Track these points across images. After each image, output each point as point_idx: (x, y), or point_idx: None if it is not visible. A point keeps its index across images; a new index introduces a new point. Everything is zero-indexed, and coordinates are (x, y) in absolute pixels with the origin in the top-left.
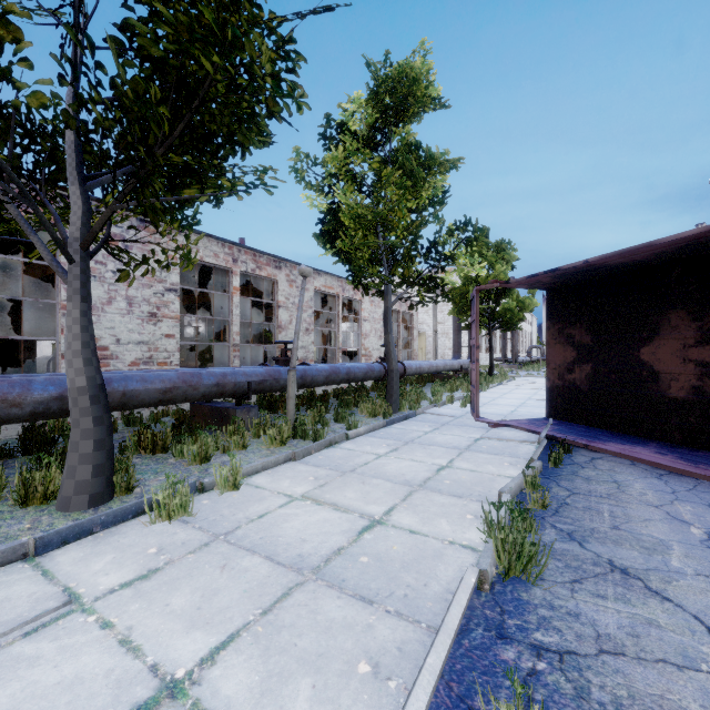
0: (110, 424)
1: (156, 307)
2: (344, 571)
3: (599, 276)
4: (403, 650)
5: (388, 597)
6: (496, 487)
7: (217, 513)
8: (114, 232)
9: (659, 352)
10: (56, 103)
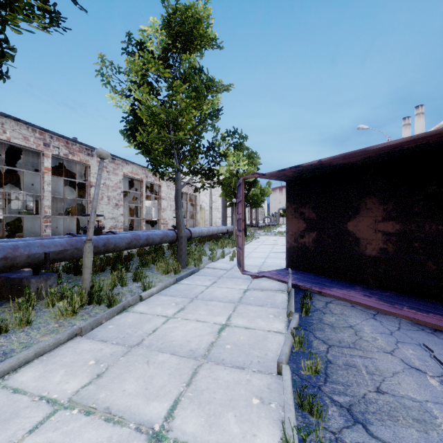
0: None
1: None
2: None
3: (322, 173)
4: None
5: None
6: (270, 348)
7: None
8: None
9: (359, 225)
10: None
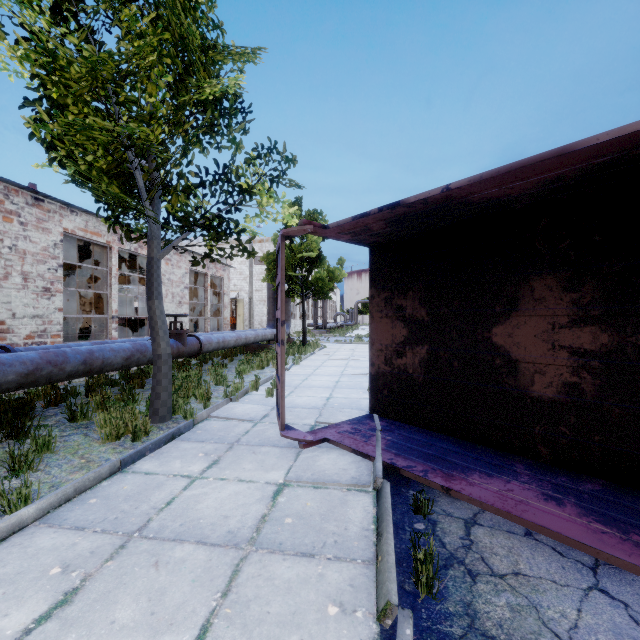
0: None
1: None
2: None
3: (441, 228)
4: None
5: None
6: None
7: None
8: None
9: (518, 333)
10: None
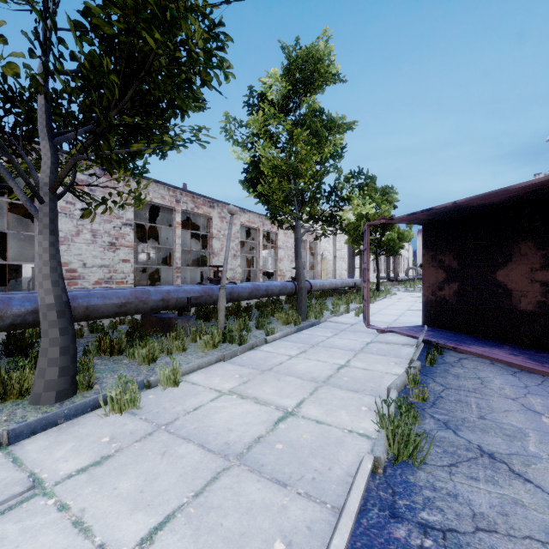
0: (74, 333)
1: (115, 238)
2: (263, 457)
3: (464, 214)
4: (312, 529)
5: (299, 480)
6: (385, 383)
7: (160, 406)
8: (81, 178)
9: (512, 274)
10: (31, 75)
